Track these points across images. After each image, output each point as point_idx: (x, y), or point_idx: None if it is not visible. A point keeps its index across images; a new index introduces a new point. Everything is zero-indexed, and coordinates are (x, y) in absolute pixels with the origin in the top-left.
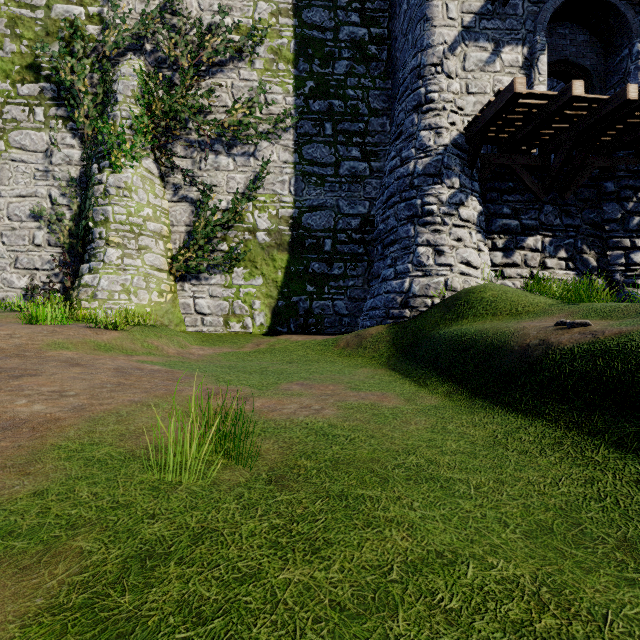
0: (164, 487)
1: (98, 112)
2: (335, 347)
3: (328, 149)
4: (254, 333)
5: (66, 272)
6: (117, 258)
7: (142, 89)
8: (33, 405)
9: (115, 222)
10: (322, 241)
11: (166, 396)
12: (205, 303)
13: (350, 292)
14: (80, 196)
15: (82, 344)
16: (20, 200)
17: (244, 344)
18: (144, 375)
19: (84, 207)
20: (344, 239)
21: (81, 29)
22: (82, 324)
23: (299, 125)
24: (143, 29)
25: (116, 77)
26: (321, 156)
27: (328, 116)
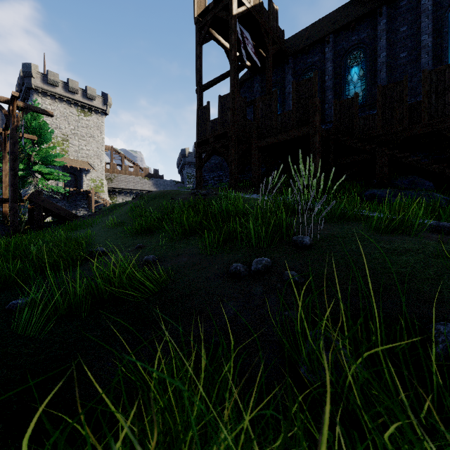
0: None
1: None
2: None
3: None
4: None
5: None
6: None
7: None
8: None
9: None
10: None
11: None
12: None
13: None
14: None
15: None
16: None
17: None
18: None
19: None
20: None
21: None
22: None
23: None
24: None
25: None
26: None
27: None
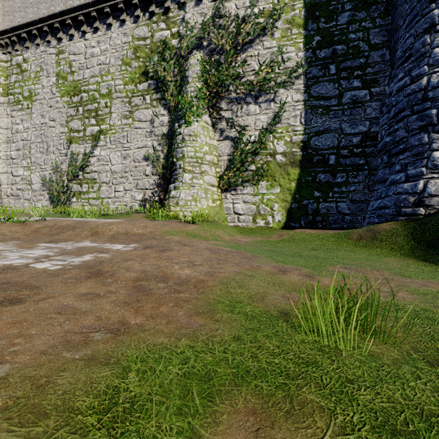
0: (328, 350)
1: (177, 91)
2: (348, 239)
3: (332, 85)
4: (273, 227)
5: (161, 190)
6: (189, 179)
7: (202, 71)
8: (183, 270)
9: (188, 157)
10: (327, 157)
11: (253, 270)
12: (240, 207)
13: (351, 195)
14: (168, 144)
15: (180, 232)
16: (139, 150)
17: (270, 235)
18: (226, 254)
19: (170, 150)
20: (346, 154)
21: (168, 44)
22: (174, 220)
23: (308, 71)
24: (202, 33)
25: (187, 67)
26: (326, 91)
27: (332, 59)
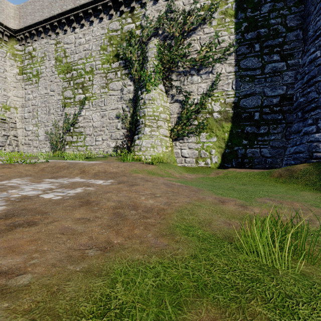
0: (267, 269)
1: (140, 68)
2: (270, 176)
3: (256, 59)
4: (211, 167)
5: (128, 139)
6: (149, 132)
7: (158, 52)
8: (148, 200)
9: (148, 116)
10: (252, 114)
11: (200, 200)
12: (186, 152)
13: (272, 143)
14: (133, 106)
15: (143, 171)
16: (112, 111)
17: (209, 173)
18: (178, 187)
19: (135, 111)
20: (268, 111)
21: (133, 33)
22: (138, 162)
23: (238, 50)
24: (158, 24)
25: (147, 50)
26: (252, 64)
27: (256, 40)
